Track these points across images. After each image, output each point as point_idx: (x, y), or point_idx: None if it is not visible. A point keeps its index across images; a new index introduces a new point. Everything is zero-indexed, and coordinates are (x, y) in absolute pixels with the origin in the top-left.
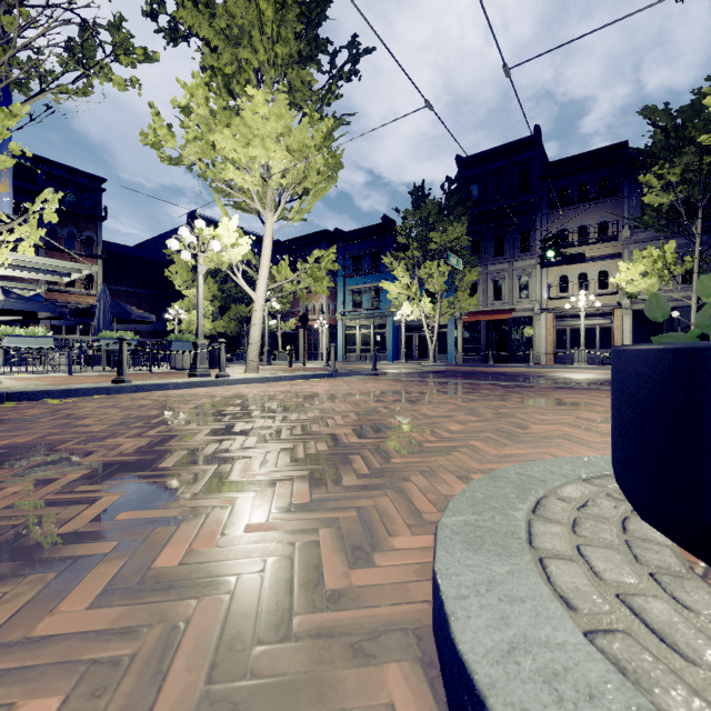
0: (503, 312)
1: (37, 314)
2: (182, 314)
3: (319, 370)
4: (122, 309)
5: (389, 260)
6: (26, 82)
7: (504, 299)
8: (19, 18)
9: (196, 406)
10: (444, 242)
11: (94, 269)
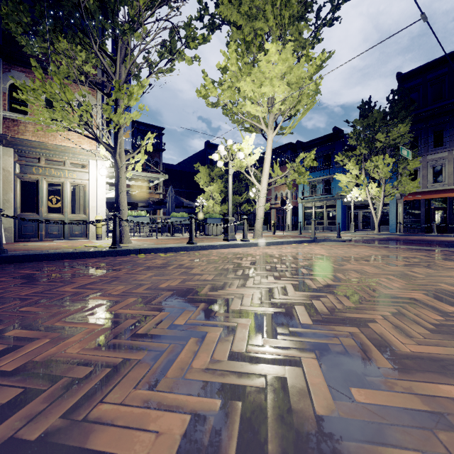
0: (444, 192)
1: (137, 204)
2: (204, 202)
3: (299, 237)
4: (178, 200)
5: (340, 158)
6: (138, 74)
7: (444, 181)
8: (142, 31)
9: (250, 262)
10: (389, 140)
11: (166, 177)
